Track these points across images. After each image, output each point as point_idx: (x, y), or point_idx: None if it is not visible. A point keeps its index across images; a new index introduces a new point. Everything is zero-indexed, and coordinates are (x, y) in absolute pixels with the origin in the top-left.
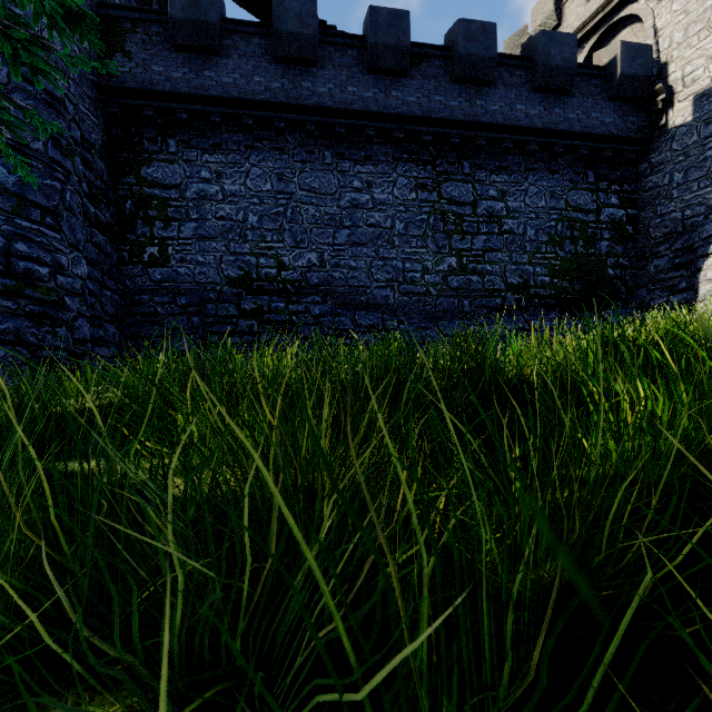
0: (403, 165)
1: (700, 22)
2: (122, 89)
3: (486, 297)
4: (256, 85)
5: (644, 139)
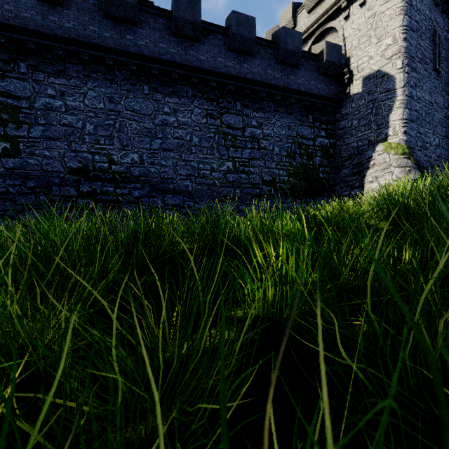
0: (198, 100)
1: (365, 36)
2: None
3: (250, 188)
4: (91, 32)
5: (338, 100)
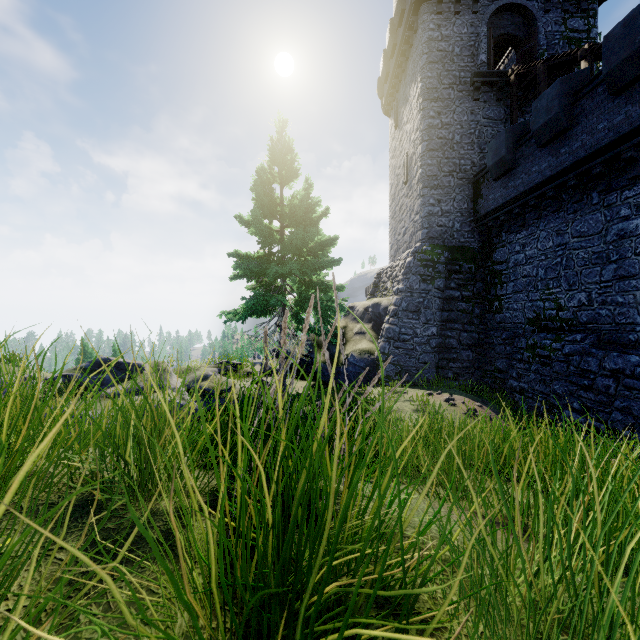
0: None
1: None
2: (480, 217)
3: None
4: (533, 174)
5: None
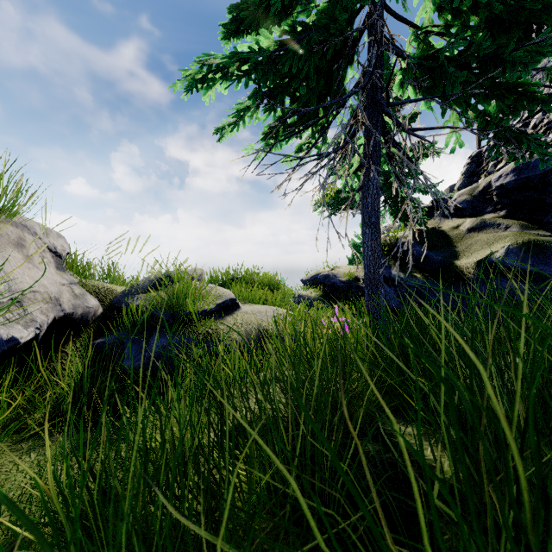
0: None
1: None
2: None
3: None
4: None
5: None
